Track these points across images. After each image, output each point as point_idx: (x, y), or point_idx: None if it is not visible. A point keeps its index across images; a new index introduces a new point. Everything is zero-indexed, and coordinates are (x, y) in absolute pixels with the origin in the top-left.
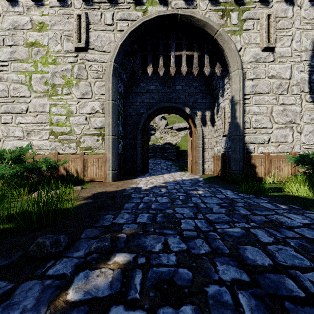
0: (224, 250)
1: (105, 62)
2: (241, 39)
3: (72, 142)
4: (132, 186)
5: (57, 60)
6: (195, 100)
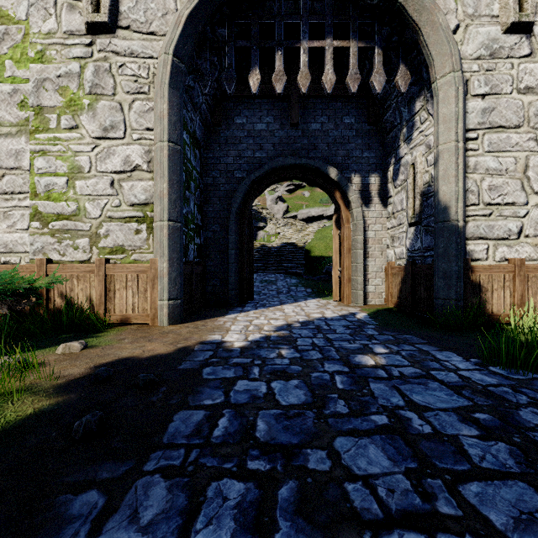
0: None
1: (154, 56)
2: (458, 7)
3: (82, 236)
4: (211, 337)
5: (48, 52)
6: (347, 153)
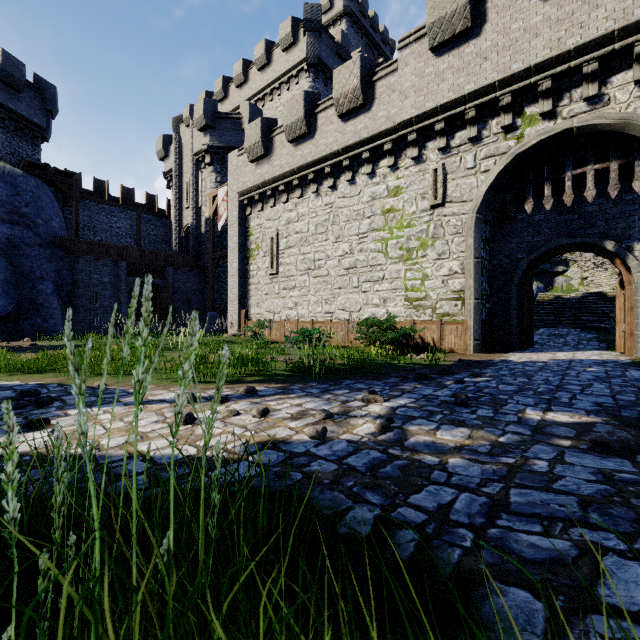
0: (553, 384)
1: (465, 213)
2: None
3: (428, 308)
4: (499, 358)
5: (412, 222)
6: (628, 225)
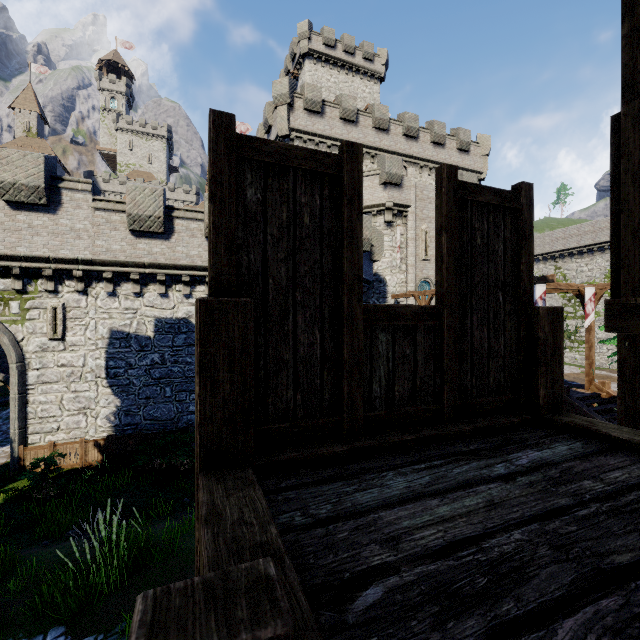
0: None
1: None
2: (24, 329)
3: None
4: None
5: None
6: None
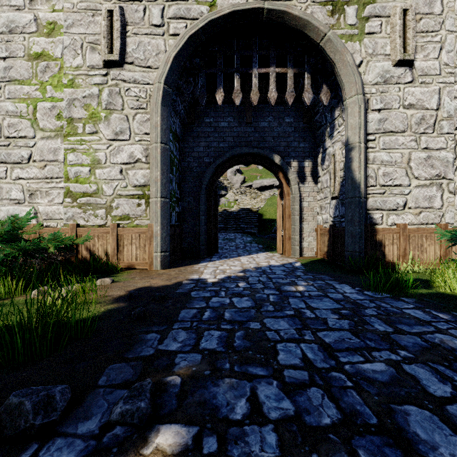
0: (368, 418)
1: (150, 83)
2: (362, 48)
3: (100, 208)
4: (192, 277)
5: (76, 80)
6: (288, 144)
